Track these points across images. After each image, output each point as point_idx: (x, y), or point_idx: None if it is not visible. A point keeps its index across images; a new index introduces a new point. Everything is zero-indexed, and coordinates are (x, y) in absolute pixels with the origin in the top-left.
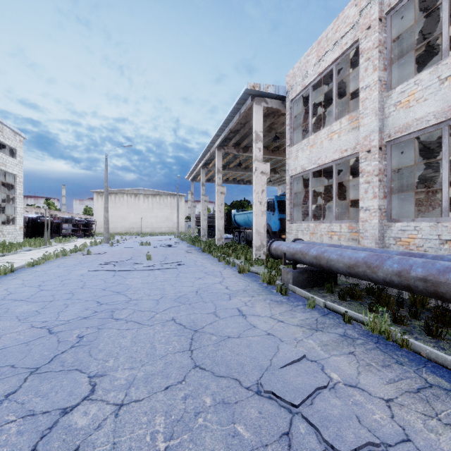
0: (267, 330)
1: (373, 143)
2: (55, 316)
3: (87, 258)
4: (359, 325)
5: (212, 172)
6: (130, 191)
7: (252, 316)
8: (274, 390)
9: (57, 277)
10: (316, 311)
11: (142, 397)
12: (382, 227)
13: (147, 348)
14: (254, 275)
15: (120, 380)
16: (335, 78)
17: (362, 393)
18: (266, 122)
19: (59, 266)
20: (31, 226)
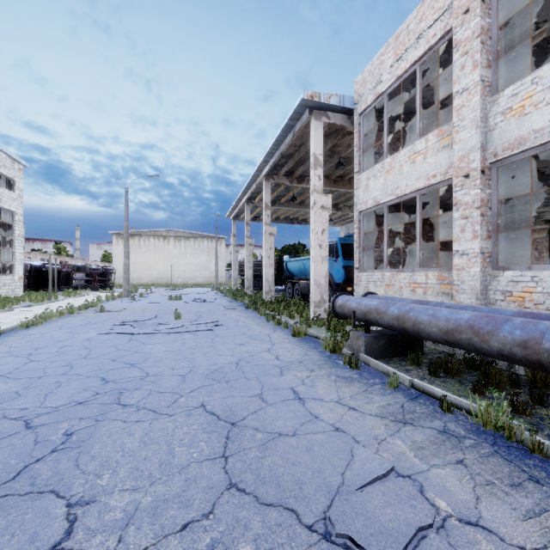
0: (334, 422)
1: (473, 165)
2: (39, 401)
3: (100, 316)
4: (464, 416)
5: (259, 208)
6: (158, 232)
7: (312, 400)
8: (352, 532)
9: (55, 342)
10: (399, 392)
11: (144, 546)
12: (485, 278)
13: (162, 453)
14: (313, 339)
15: (114, 512)
16: (418, 82)
17: (490, 538)
18: (326, 144)
19: (61, 328)
20: (34, 276)
